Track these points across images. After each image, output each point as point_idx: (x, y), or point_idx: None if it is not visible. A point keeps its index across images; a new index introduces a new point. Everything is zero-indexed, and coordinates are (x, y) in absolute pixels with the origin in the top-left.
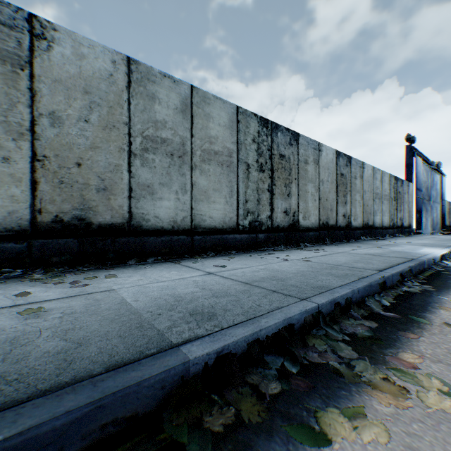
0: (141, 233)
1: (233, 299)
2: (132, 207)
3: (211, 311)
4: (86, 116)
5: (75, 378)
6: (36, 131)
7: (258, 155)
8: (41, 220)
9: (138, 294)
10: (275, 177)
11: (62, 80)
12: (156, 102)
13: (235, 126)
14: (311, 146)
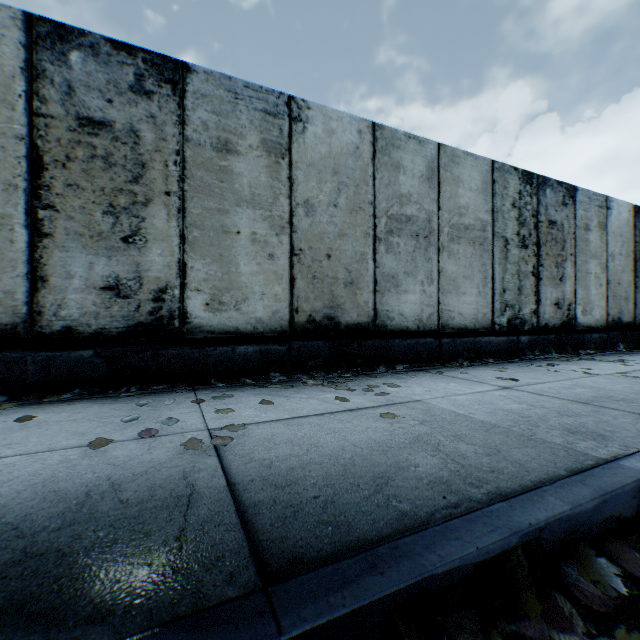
0: (385, 335)
1: (597, 420)
2: (376, 303)
3: (588, 430)
4: (334, 200)
5: (550, 476)
6: (293, 223)
7: (519, 225)
8: (297, 320)
9: (461, 407)
10: (542, 254)
11: (314, 163)
12: (401, 172)
13: (489, 188)
14: (594, 203)
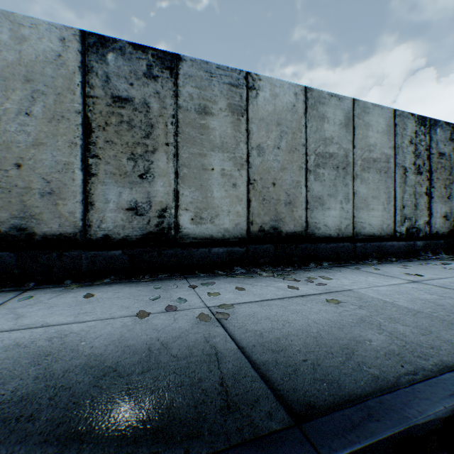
0: (314, 240)
1: None
2: (307, 217)
3: None
4: (278, 144)
5: None
6: (249, 161)
7: (415, 157)
8: (252, 229)
9: (384, 296)
10: (433, 178)
11: (263, 118)
12: (325, 121)
13: (391, 130)
14: None
